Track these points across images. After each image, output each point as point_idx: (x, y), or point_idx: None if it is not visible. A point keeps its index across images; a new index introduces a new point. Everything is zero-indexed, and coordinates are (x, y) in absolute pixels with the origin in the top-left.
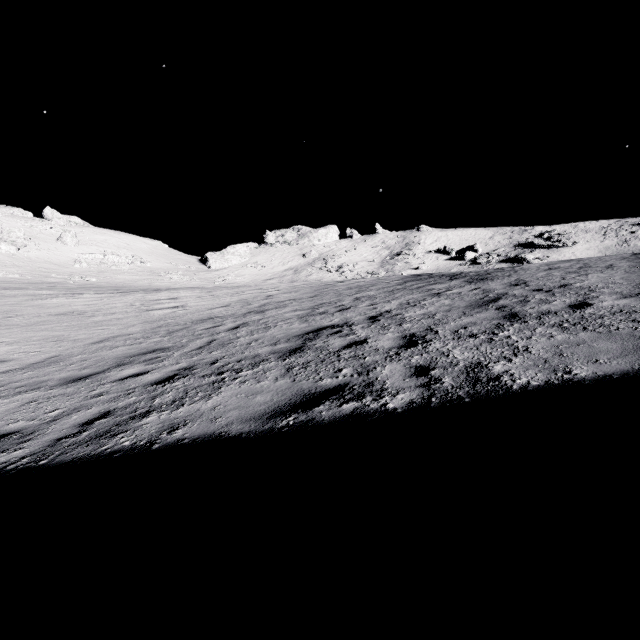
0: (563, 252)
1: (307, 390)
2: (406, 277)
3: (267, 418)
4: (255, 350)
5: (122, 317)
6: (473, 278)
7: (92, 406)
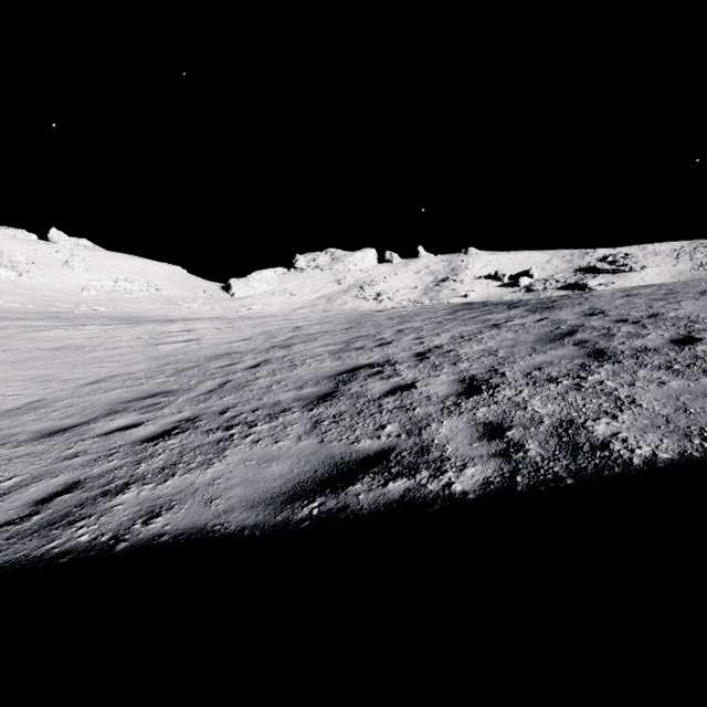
0: (630, 277)
1: (339, 457)
2: (455, 306)
3: (282, 502)
4: (276, 395)
5: (126, 352)
6: (536, 307)
7: (59, 473)
